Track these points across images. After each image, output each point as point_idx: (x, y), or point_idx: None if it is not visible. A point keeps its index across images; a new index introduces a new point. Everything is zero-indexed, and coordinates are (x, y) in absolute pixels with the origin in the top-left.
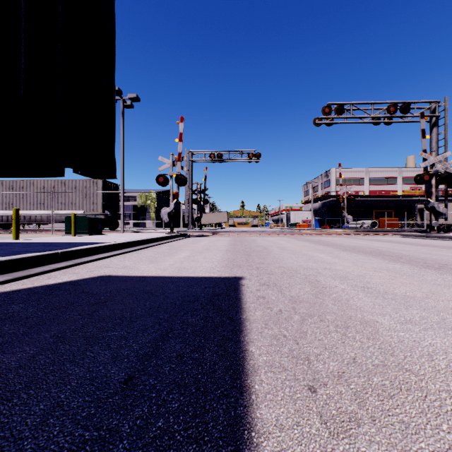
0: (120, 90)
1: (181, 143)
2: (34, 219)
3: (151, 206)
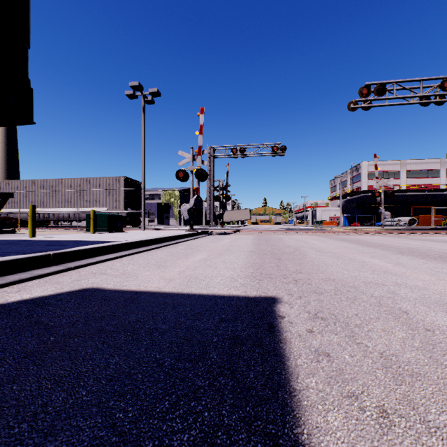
0: (140, 85)
1: (201, 135)
2: (62, 216)
3: (174, 204)
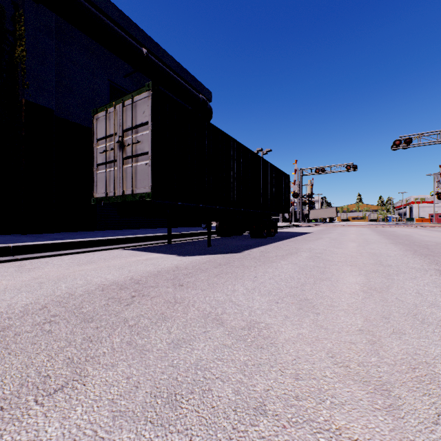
0: (262, 149)
1: (295, 174)
2: None
3: None
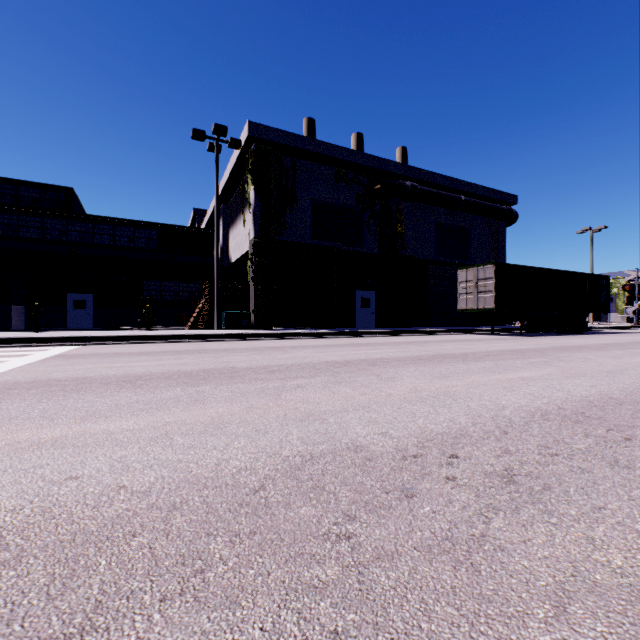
0: (590, 228)
1: None
2: None
3: (618, 295)
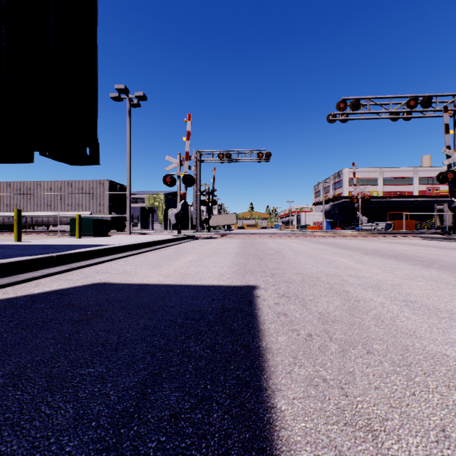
0: (126, 89)
1: (188, 141)
2: (41, 220)
3: (159, 208)
